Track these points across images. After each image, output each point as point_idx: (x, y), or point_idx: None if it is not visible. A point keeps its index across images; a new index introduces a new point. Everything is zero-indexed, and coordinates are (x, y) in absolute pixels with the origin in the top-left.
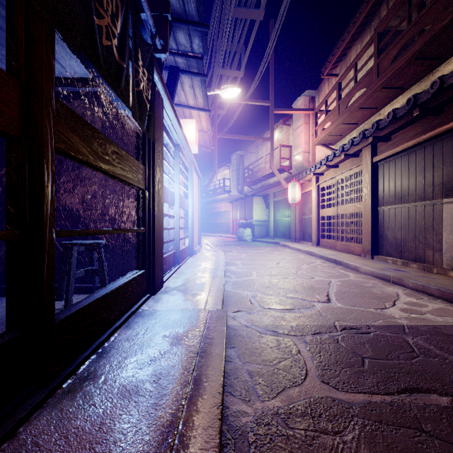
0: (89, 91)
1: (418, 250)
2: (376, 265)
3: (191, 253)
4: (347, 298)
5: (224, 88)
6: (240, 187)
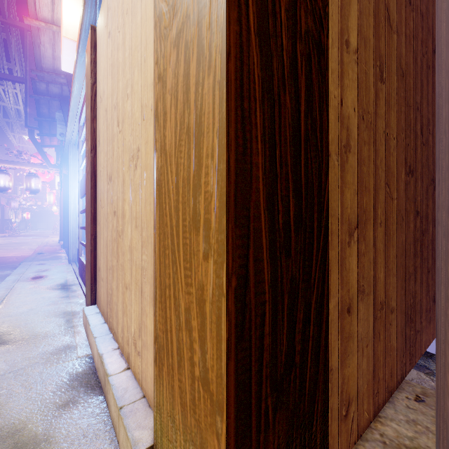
0: None
1: None
2: None
3: None
4: None
5: None
6: None
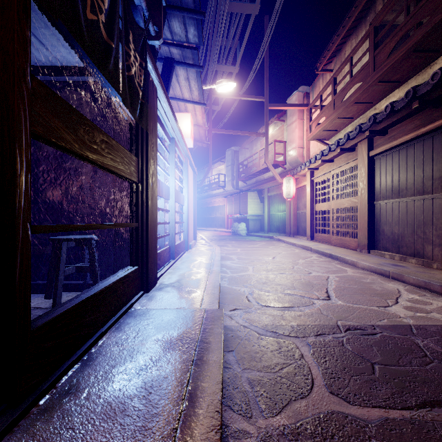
0: (80, 81)
1: (417, 245)
2: (374, 260)
3: (186, 247)
4: (347, 295)
5: (219, 83)
6: (234, 182)
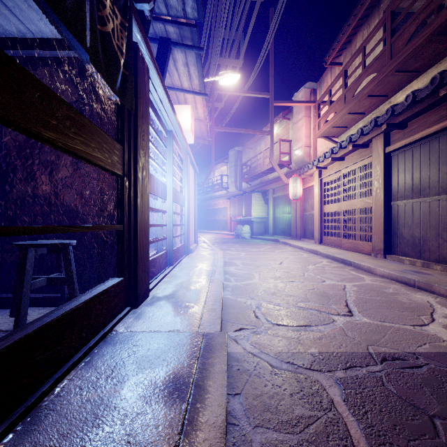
0: (57, 56)
1: (442, 250)
2: (393, 266)
3: (186, 251)
4: (371, 309)
5: (222, 74)
6: (238, 183)
